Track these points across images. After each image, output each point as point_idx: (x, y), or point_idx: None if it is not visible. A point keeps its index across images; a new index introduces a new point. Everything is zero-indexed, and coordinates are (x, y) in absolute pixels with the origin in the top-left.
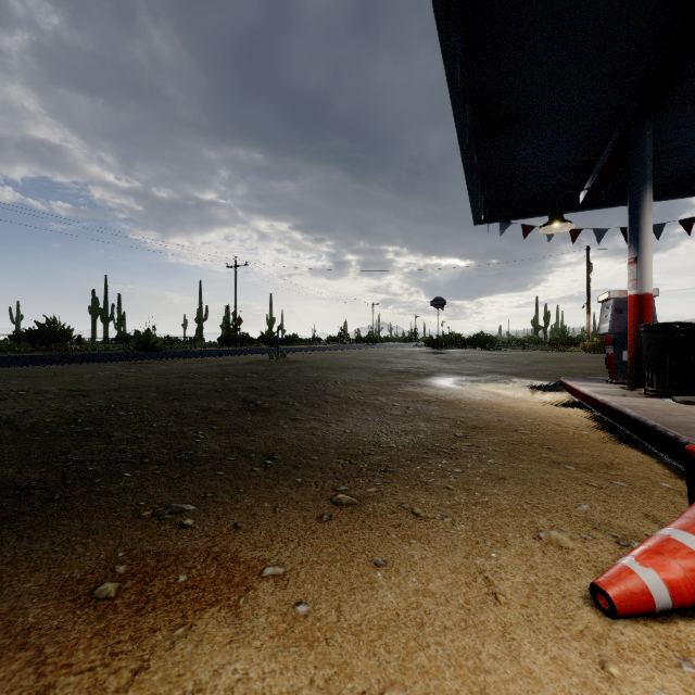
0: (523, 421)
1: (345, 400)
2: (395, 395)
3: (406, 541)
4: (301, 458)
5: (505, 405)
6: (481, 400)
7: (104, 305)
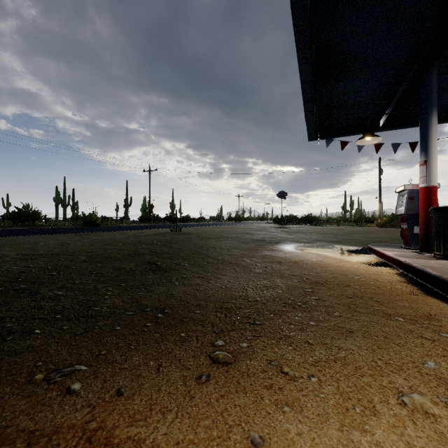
0: (352, 278)
1: (221, 261)
2: (256, 258)
3: (280, 408)
4: (186, 312)
5: (334, 265)
6: (317, 261)
7: (63, 196)
